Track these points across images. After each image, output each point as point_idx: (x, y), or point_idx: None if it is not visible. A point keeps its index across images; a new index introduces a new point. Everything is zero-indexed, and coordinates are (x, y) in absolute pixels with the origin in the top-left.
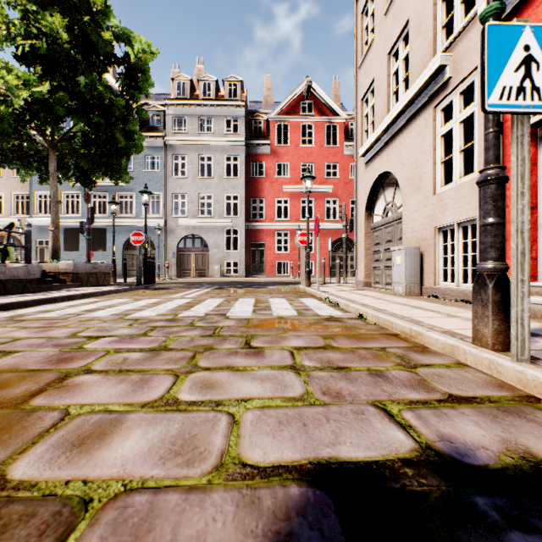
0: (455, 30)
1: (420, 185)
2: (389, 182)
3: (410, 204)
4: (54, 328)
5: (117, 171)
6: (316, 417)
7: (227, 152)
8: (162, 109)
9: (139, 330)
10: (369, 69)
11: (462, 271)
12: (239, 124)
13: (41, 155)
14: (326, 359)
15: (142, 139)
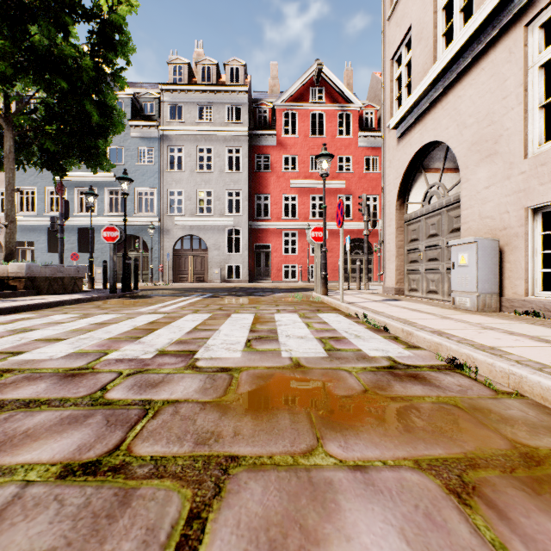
0: None
1: (496, 149)
2: (434, 158)
3: (476, 179)
4: None
5: (94, 156)
6: None
7: (228, 144)
8: (156, 96)
9: None
10: (404, 16)
11: None
12: (241, 112)
13: None
14: None
15: (122, 116)
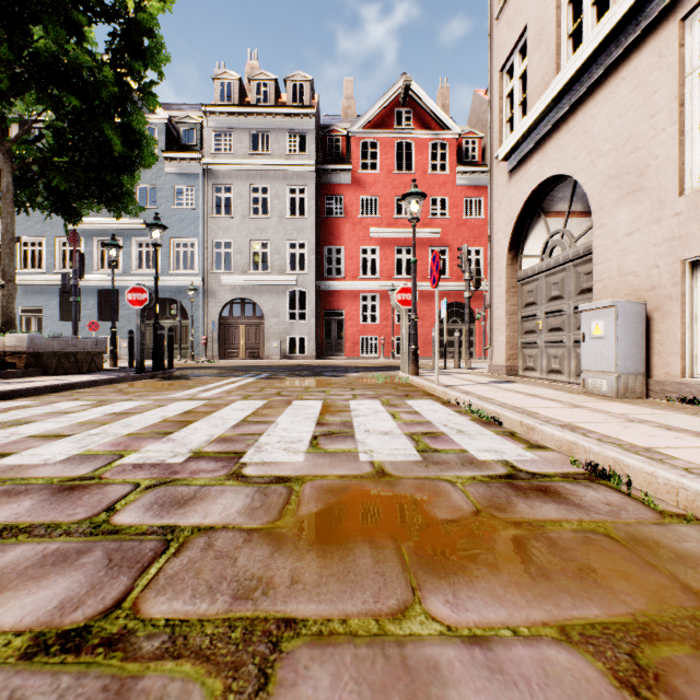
0: None
1: (642, 183)
2: (556, 197)
3: (614, 224)
4: None
5: (117, 197)
6: None
7: (290, 181)
8: (198, 121)
9: None
10: (517, 13)
11: None
12: (307, 140)
13: None
14: None
15: (153, 144)
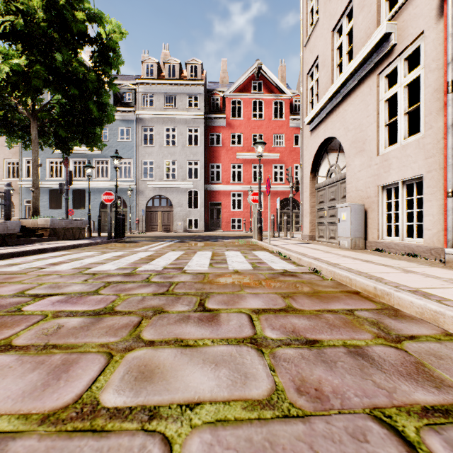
0: (399, 0)
1: (364, 147)
2: (333, 146)
3: (354, 165)
4: (7, 284)
5: (92, 139)
6: (296, 448)
7: (189, 125)
8: (133, 88)
9: (91, 287)
10: (314, 47)
11: (396, 226)
12: (199, 100)
13: (24, 124)
14: (290, 327)
15: (113, 110)
